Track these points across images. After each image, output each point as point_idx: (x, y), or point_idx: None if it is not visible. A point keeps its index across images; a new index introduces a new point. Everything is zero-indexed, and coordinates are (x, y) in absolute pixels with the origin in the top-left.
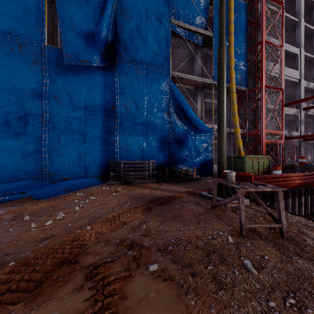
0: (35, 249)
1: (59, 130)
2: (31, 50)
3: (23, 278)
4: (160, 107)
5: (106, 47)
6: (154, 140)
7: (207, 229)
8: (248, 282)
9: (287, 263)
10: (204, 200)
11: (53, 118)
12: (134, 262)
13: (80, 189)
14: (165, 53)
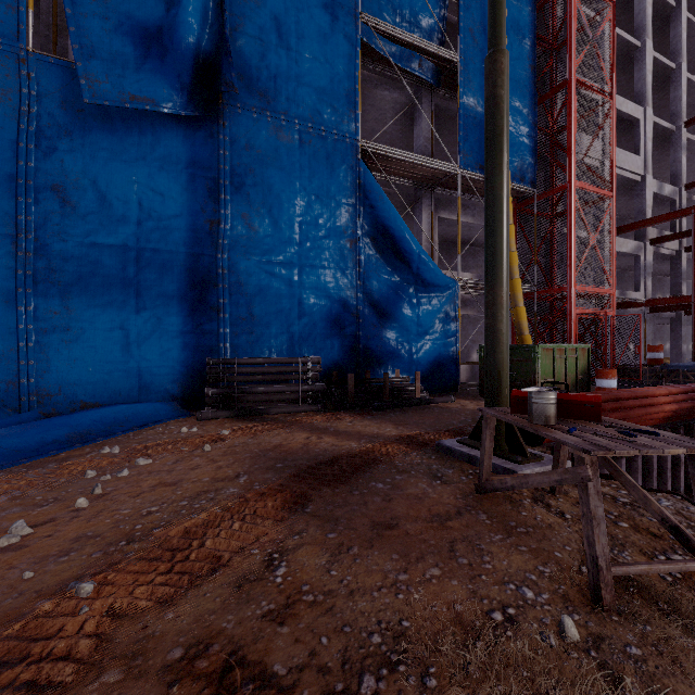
0: None
1: (68, 276)
2: None
3: None
4: (334, 225)
5: (196, 67)
6: (320, 305)
7: (483, 579)
8: None
9: None
10: (452, 463)
11: (51, 246)
12: None
13: (117, 433)
14: (345, 94)
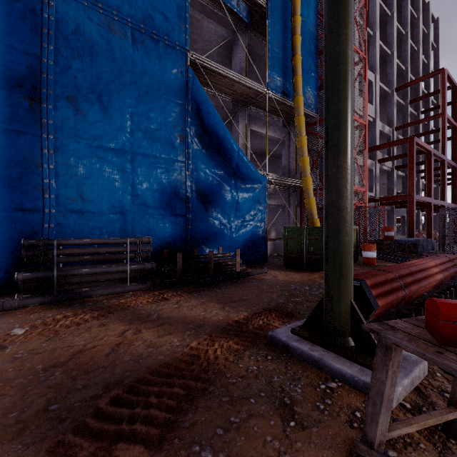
0: None
1: None
2: None
3: None
4: (166, 120)
5: None
6: (152, 190)
7: None
8: None
9: None
10: (294, 368)
11: None
12: None
13: None
14: (175, 7)
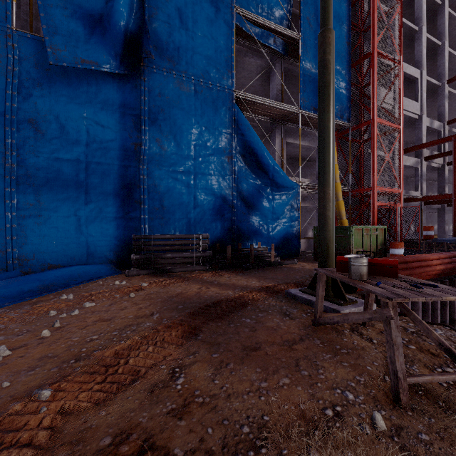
0: None
1: (39, 180)
2: None
3: None
4: (217, 146)
5: (126, 41)
6: (208, 200)
7: (319, 385)
8: None
9: None
10: (296, 305)
11: (28, 160)
12: None
13: (72, 285)
14: (225, 60)
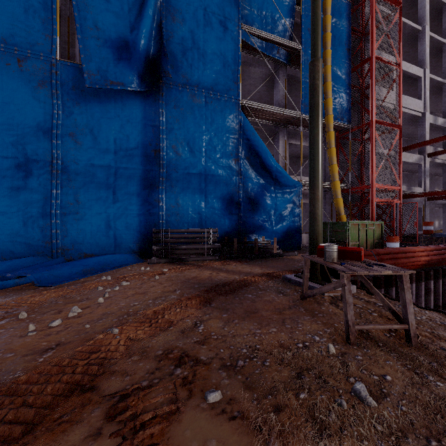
0: (31, 367)
1: (77, 183)
2: (36, 66)
3: (4, 419)
4: (225, 150)
5: (147, 63)
6: (217, 198)
7: (296, 333)
8: (365, 422)
9: (421, 388)
10: (290, 286)
11: (69, 167)
12: (184, 387)
13: (107, 270)
14: (232, 73)
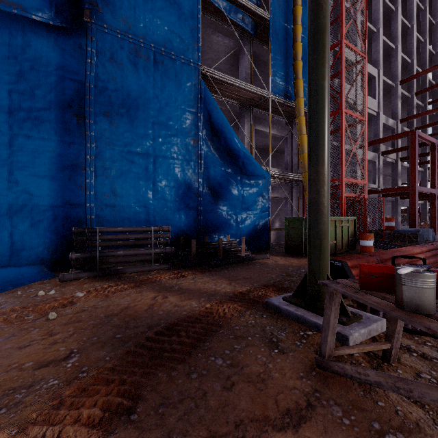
0: None
1: None
2: None
3: None
4: (181, 127)
5: None
6: (170, 187)
7: None
8: None
9: None
10: (282, 323)
11: None
12: None
13: None
14: (189, 30)
